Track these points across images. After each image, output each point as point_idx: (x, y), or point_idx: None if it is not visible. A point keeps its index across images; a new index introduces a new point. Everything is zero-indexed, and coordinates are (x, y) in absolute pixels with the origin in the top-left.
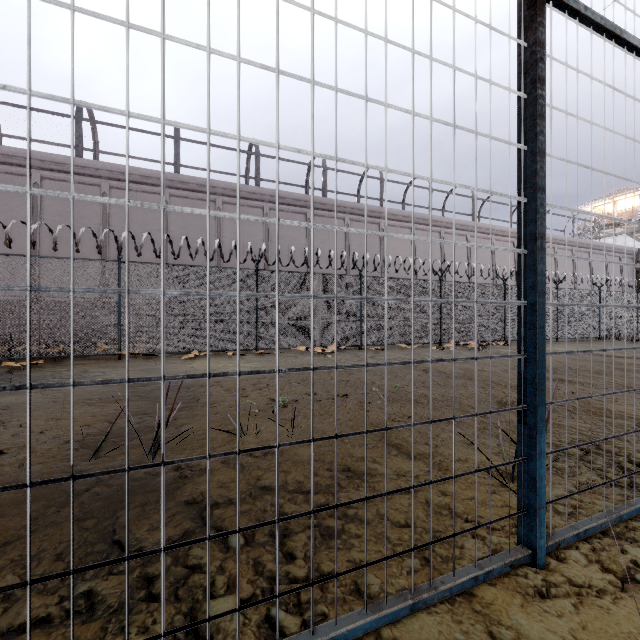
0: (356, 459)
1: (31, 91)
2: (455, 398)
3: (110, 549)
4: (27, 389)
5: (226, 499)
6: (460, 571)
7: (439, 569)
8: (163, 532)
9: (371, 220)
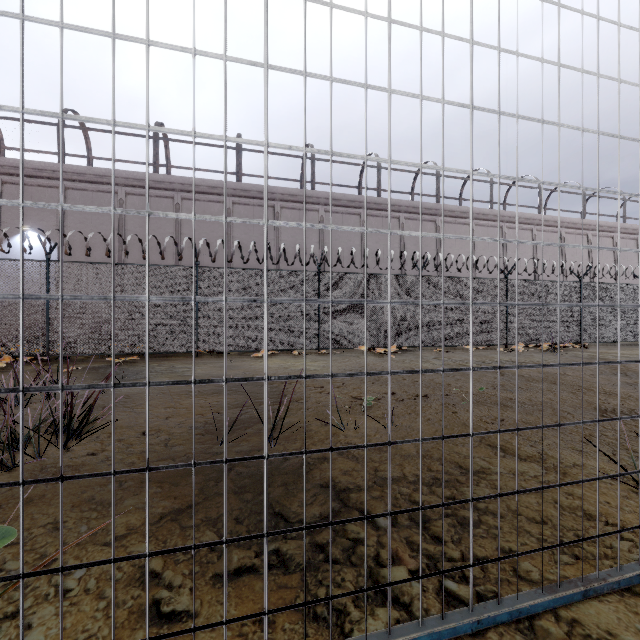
0: (464, 457)
1: (306, 148)
2: (545, 402)
3: (274, 519)
4: (303, 378)
5: (355, 485)
6: (624, 567)
7: (594, 564)
8: (389, 500)
9: (427, 218)
